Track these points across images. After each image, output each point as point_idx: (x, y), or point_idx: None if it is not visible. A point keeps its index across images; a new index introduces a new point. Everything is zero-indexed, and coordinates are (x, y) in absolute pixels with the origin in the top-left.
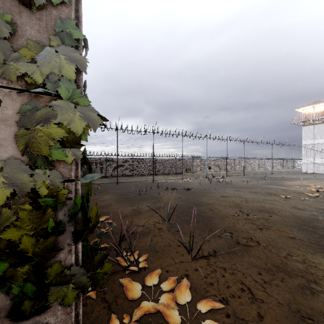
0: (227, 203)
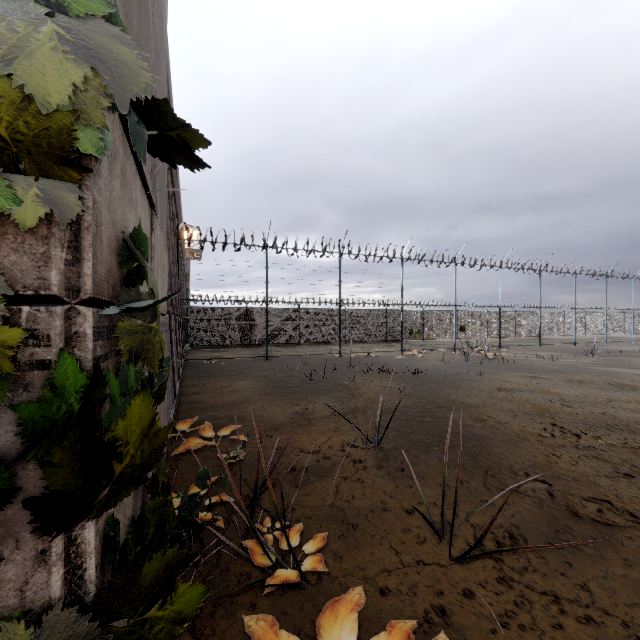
0: (515, 406)
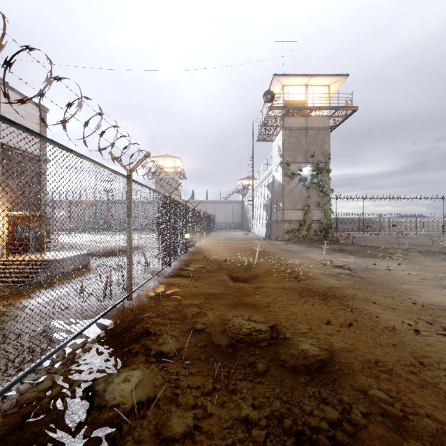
0: (382, 240)
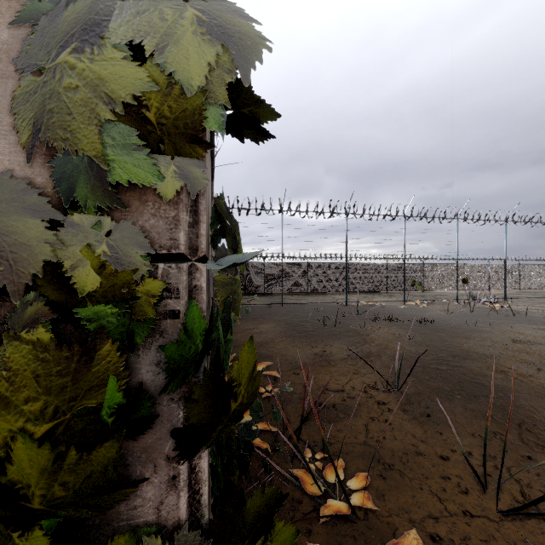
0: (536, 358)
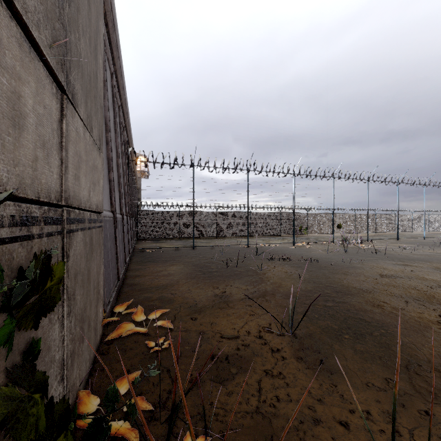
0: (402, 291)
